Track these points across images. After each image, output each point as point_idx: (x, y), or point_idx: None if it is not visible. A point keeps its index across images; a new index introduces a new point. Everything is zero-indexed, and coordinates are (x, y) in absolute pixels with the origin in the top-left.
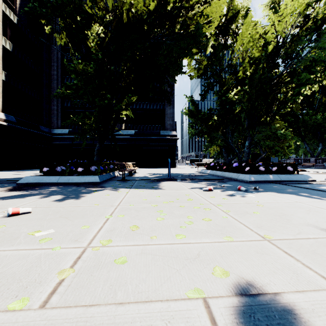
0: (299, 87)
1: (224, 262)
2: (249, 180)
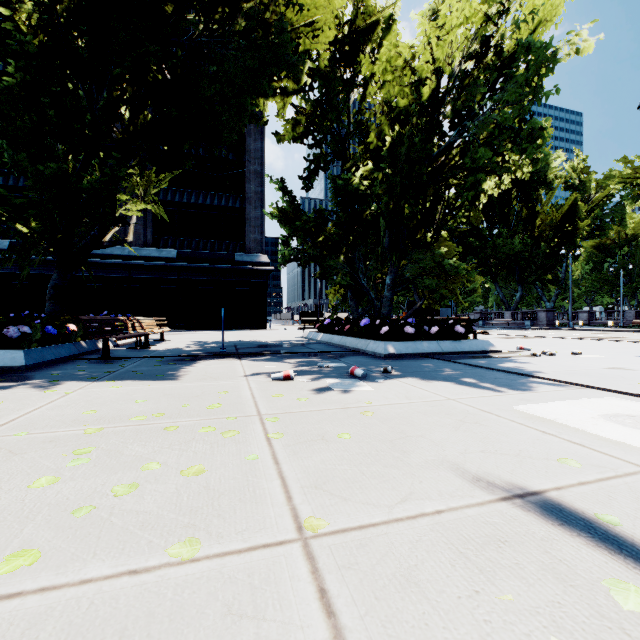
0: (475, 175)
1: None
2: (384, 353)
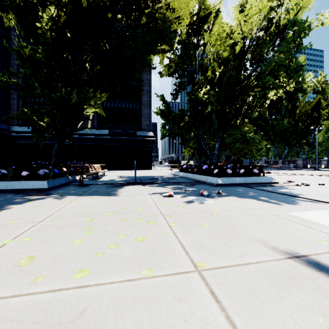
0: (264, 90)
1: (113, 325)
2: (216, 183)
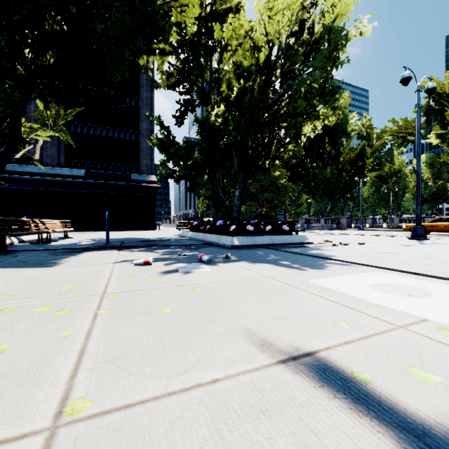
0: (296, 119)
1: None
2: (231, 245)
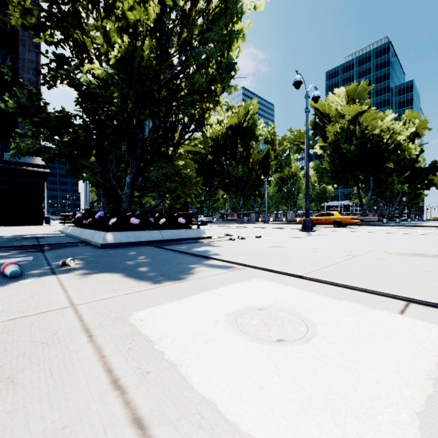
0: (193, 97)
1: None
2: (101, 243)
